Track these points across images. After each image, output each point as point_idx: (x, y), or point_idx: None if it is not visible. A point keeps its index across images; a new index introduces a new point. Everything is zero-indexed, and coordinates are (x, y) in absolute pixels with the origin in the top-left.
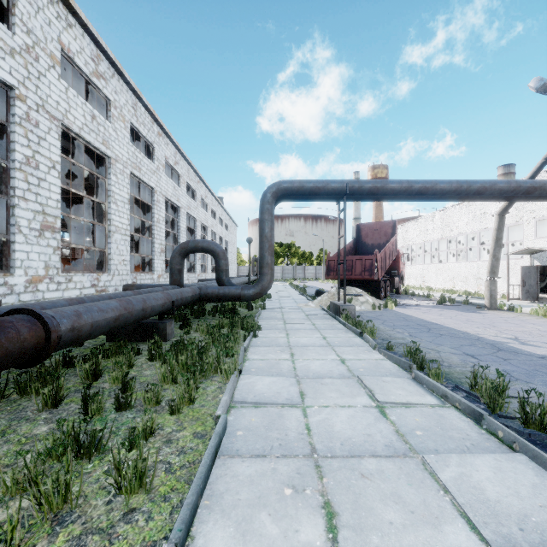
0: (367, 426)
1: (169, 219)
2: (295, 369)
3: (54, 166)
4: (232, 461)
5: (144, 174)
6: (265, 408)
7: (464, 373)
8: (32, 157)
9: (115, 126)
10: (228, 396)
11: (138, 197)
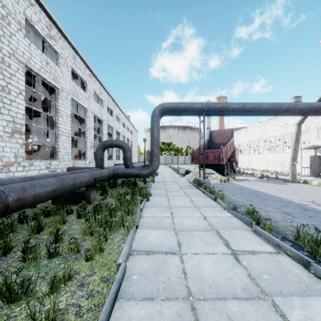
0: (227, 271)
1: (96, 127)
2: (174, 224)
3: (21, 92)
4: (128, 304)
5: (80, 100)
6: (153, 255)
7: (286, 226)
8: (6, 86)
9: (62, 69)
10: (128, 246)
11: (76, 114)
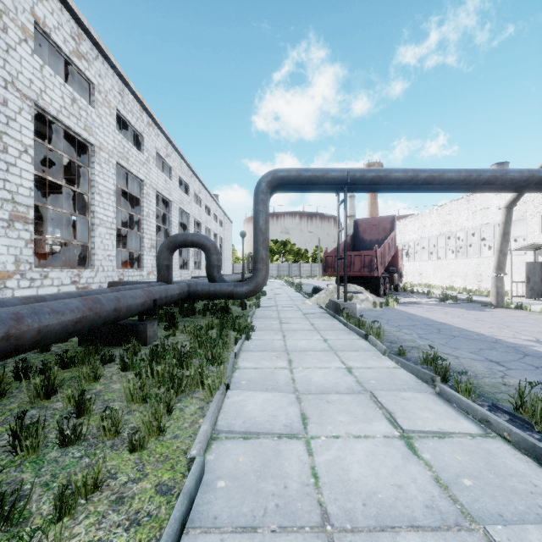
0: (394, 471)
1: (161, 213)
2: (294, 381)
3: (26, 150)
4: (206, 541)
5: (133, 165)
6: (257, 439)
7: (496, 385)
8: None
9: (99, 112)
10: (209, 423)
11: (125, 189)
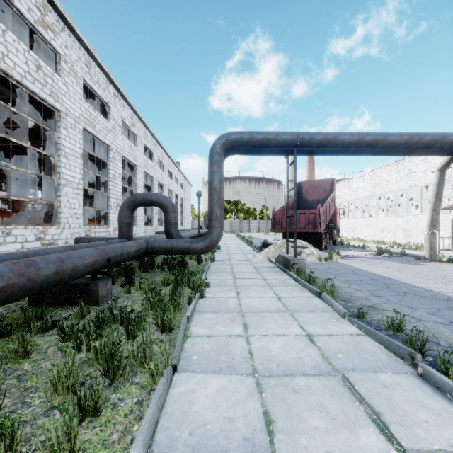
0: None
1: (127, 176)
2: (251, 356)
3: None
4: None
5: (99, 132)
6: None
7: None
8: None
9: (66, 81)
10: (142, 443)
11: (92, 153)
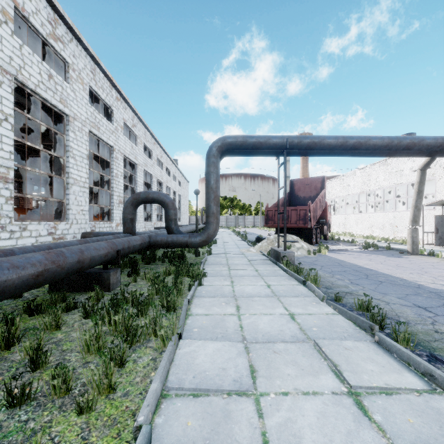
0: (347, 438)
1: (128, 174)
2: (242, 329)
3: (6, 118)
4: None
5: (103, 133)
6: (206, 397)
7: (429, 333)
8: None
9: (74, 87)
10: (159, 380)
11: (97, 154)
